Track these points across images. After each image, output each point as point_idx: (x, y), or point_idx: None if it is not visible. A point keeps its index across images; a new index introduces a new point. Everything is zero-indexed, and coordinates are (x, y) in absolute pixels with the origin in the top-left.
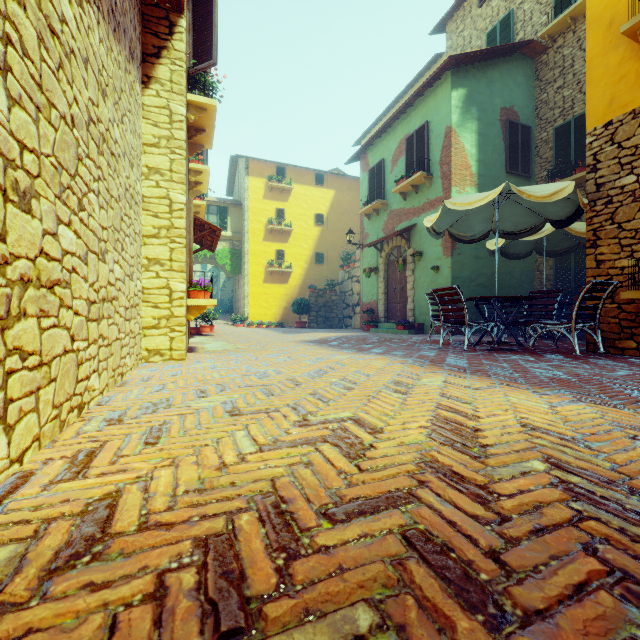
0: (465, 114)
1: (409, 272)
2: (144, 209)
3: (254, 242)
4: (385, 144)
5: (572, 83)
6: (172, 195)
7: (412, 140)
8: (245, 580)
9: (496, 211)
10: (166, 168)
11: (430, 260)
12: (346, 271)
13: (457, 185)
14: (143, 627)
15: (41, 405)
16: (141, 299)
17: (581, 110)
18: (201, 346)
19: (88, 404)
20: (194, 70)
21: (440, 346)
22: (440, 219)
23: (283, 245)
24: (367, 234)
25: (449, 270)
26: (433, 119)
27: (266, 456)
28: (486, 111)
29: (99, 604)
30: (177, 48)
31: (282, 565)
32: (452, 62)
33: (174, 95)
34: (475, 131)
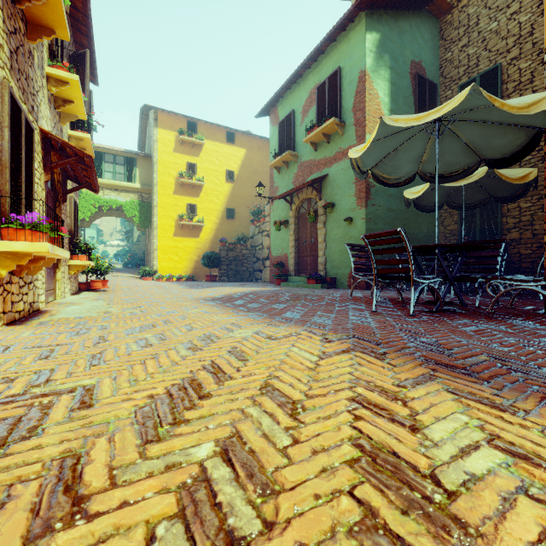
0: (379, 60)
1: (320, 224)
2: None
3: (164, 195)
4: (295, 95)
5: (477, 41)
6: None
7: (323, 88)
8: None
9: (436, 141)
10: None
11: (342, 211)
12: (256, 226)
13: (371, 133)
14: None
15: None
16: None
17: (486, 67)
18: (58, 310)
19: None
20: None
21: (373, 308)
22: (367, 153)
23: (194, 199)
24: (277, 187)
25: (363, 221)
26: (346, 64)
27: None
28: (398, 61)
29: None
30: None
31: None
32: (367, 1)
33: None
34: (388, 79)
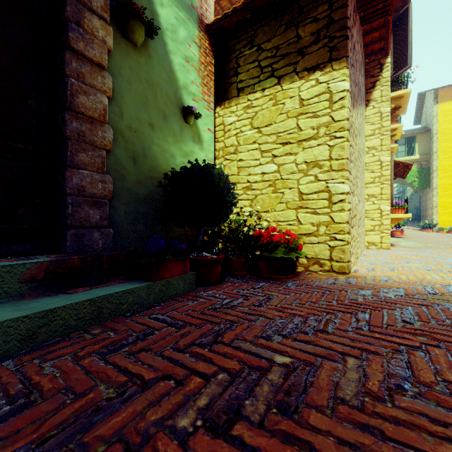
0: None
1: None
2: (366, 170)
3: (444, 159)
4: None
5: None
6: (381, 158)
7: None
8: (436, 291)
9: None
10: (378, 145)
11: None
12: None
13: None
14: (410, 289)
15: (354, 253)
16: (364, 216)
17: None
18: (396, 243)
19: (358, 258)
20: (394, 77)
21: None
22: None
23: None
24: None
25: None
26: None
27: (447, 280)
28: None
29: (397, 285)
30: (384, 76)
31: (449, 292)
32: None
33: (383, 103)
34: None
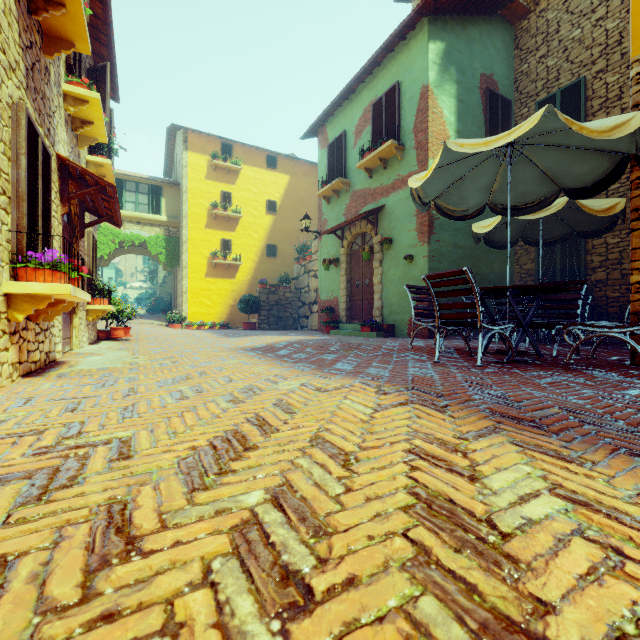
0: (443, 73)
1: (376, 263)
2: None
3: (194, 229)
4: (347, 114)
5: (557, 51)
6: None
7: (380, 105)
8: None
9: (508, 169)
10: None
11: (402, 248)
12: (302, 265)
13: (435, 157)
14: None
15: None
16: None
17: (568, 81)
18: (77, 360)
19: None
20: None
21: (436, 359)
22: (429, 181)
23: (230, 234)
24: (326, 220)
25: (426, 260)
26: (405, 78)
27: None
28: (465, 74)
29: None
30: None
31: None
32: (430, 5)
33: None
34: (454, 96)
